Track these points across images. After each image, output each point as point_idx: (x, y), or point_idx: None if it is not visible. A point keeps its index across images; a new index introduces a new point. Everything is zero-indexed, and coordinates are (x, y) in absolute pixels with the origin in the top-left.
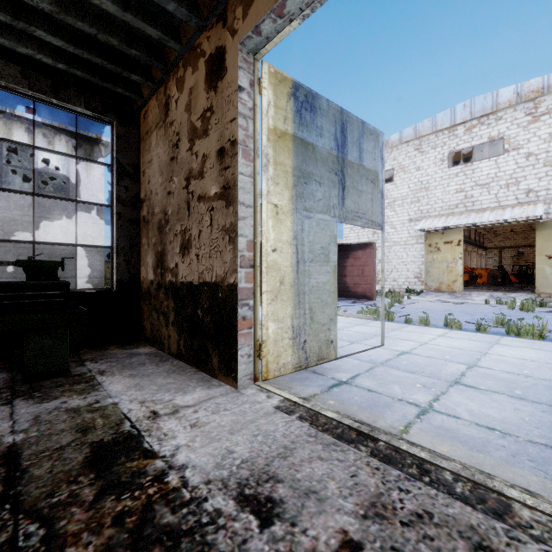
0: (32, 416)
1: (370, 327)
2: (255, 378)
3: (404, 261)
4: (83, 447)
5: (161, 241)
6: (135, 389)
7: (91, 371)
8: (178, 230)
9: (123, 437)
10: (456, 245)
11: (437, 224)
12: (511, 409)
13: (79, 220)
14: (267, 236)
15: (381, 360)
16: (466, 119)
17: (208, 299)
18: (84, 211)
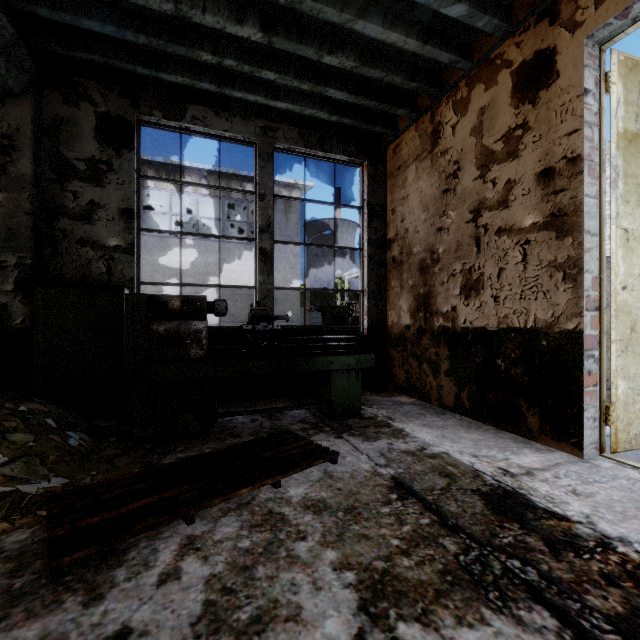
0: (376, 452)
1: None
2: (601, 448)
3: None
4: (467, 492)
5: (425, 282)
6: (448, 440)
7: (377, 415)
8: (458, 270)
9: (501, 491)
10: None
11: None
12: None
13: (280, 266)
14: (616, 270)
15: None
16: None
17: (517, 348)
18: (284, 257)
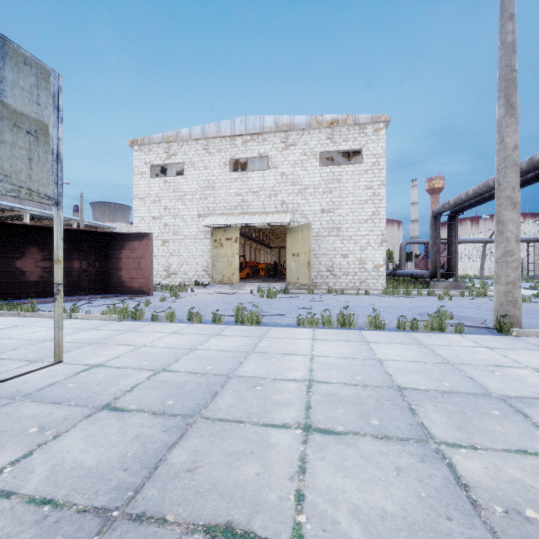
0: None
1: (100, 331)
2: None
3: (194, 255)
4: None
5: None
6: None
7: None
8: None
9: None
10: (234, 242)
11: (220, 222)
12: (130, 439)
13: None
14: None
15: (34, 389)
16: (242, 132)
17: None
18: None
